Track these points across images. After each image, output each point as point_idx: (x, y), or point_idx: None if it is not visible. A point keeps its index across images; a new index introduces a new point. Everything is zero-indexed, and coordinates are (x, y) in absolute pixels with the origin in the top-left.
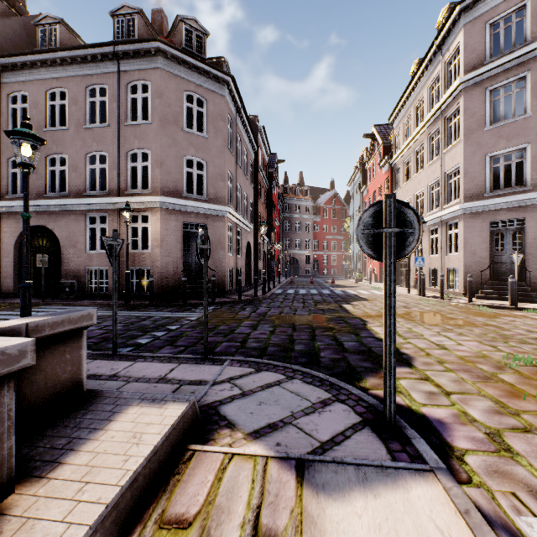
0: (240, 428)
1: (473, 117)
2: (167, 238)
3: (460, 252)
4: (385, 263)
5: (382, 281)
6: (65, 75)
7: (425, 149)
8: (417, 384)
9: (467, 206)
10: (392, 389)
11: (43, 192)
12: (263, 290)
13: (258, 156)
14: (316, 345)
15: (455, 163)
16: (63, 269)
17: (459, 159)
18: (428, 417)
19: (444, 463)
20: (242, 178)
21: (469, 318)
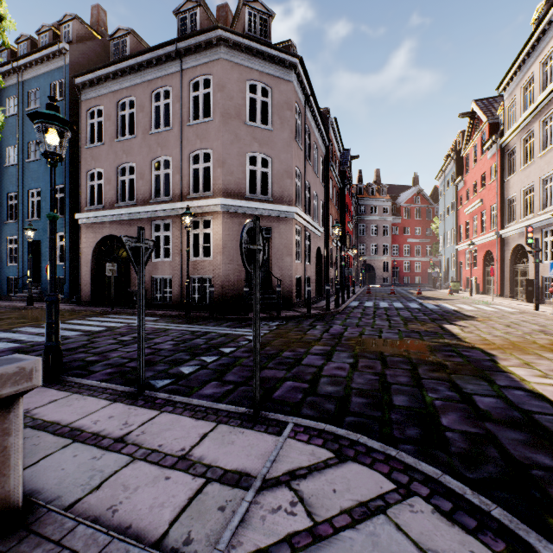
0: None
1: None
2: (229, 244)
3: None
4: None
5: (486, 293)
6: (134, 84)
7: None
8: None
9: None
10: None
11: (115, 202)
12: (335, 303)
13: (329, 152)
14: (427, 398)
15: None
16: (131, 278)
17: None
18: None
19: None
20: (311, 175)
21: None
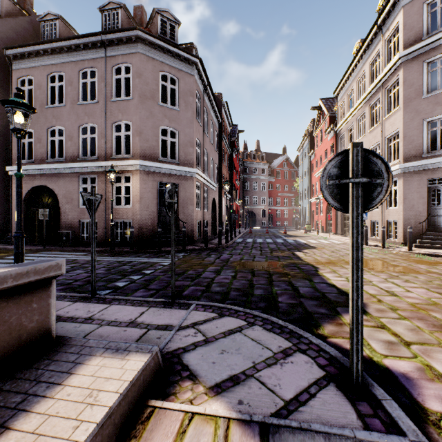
0: (202, 380)
1: (412, 87)
2: (145, 195)
3: (399, 206)
4: (352, 214)
5: (327, 232)
6: (63, 61)
7: (367, 117)
8: (374, 333)
9: (406, 166)
10: (359, 346)
11: (45, 158)
12: (226, 239)
13: (222, 127)
14: (274, 290)
15: (394, 128)
16: (61, 221)
17: (398, 124)
18: (392, 371)
19: (420, 430)
20: (208, 145)
21: (411, 265)
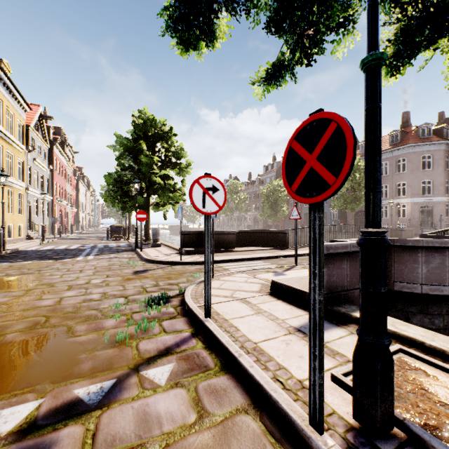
0: None
1: None
2: (413, 213)
3: None
4: None
5: None
6: None
7: None
8: None
9: None
10: None
11: None
12: None
13: None
14: None
15: None
16: None
17: None
18: None
19: None
20: None
21: None
